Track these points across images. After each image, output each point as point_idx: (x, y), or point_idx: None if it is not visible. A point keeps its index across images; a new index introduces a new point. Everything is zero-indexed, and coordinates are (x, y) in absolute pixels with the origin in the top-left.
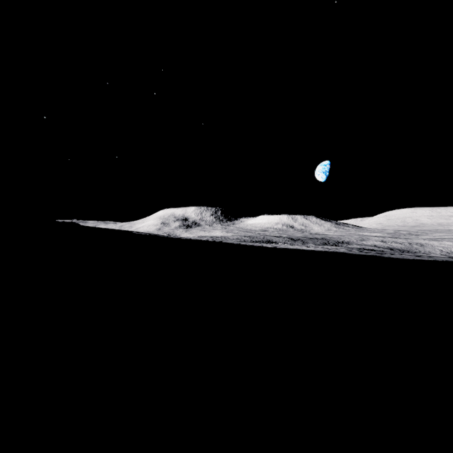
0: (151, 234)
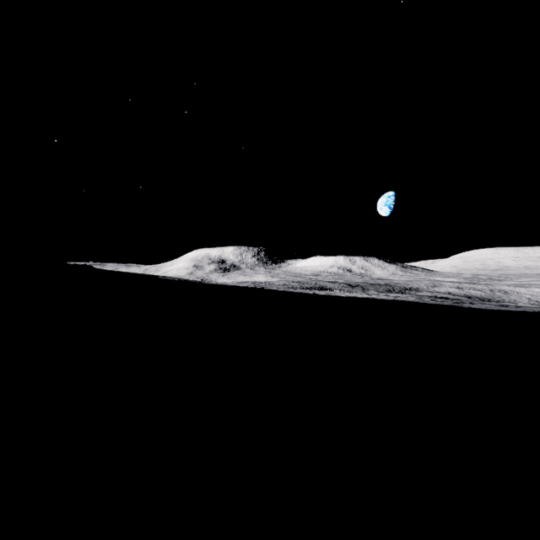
0: (180, 279)
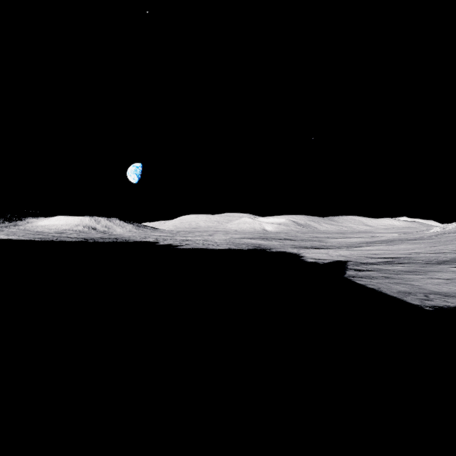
0: None
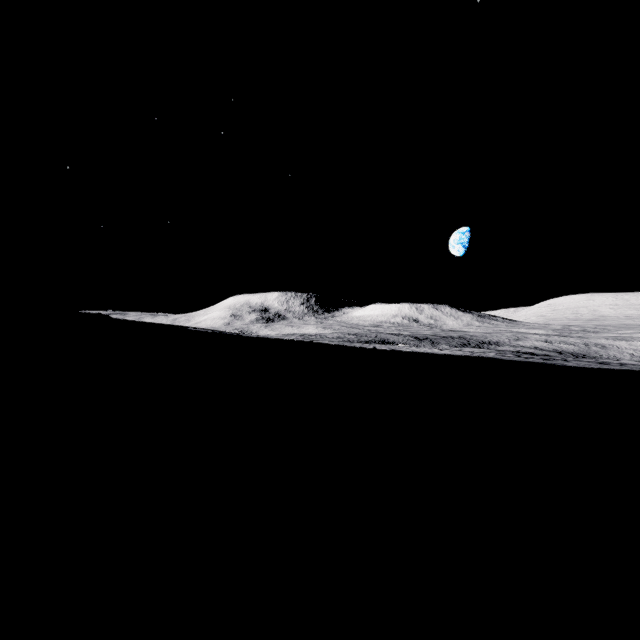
0: (214, 331)
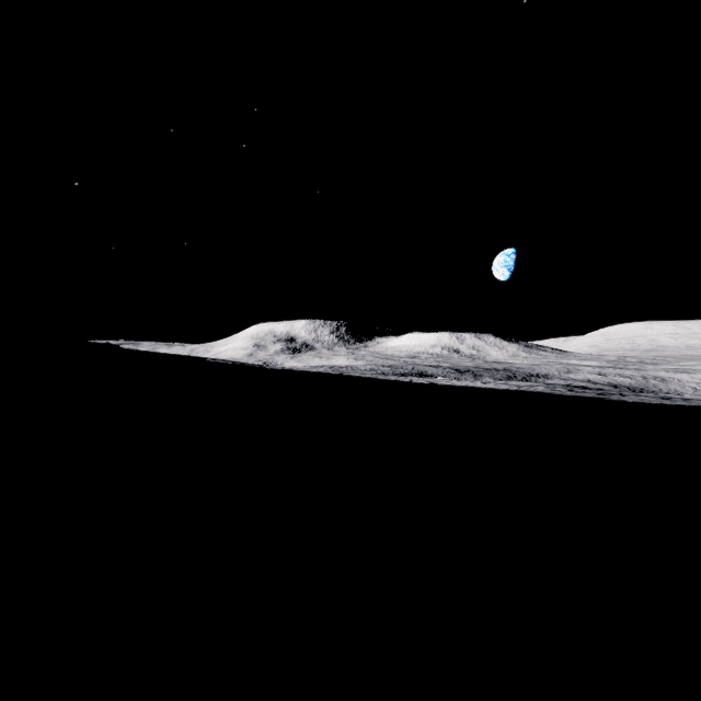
0: (235, 363)
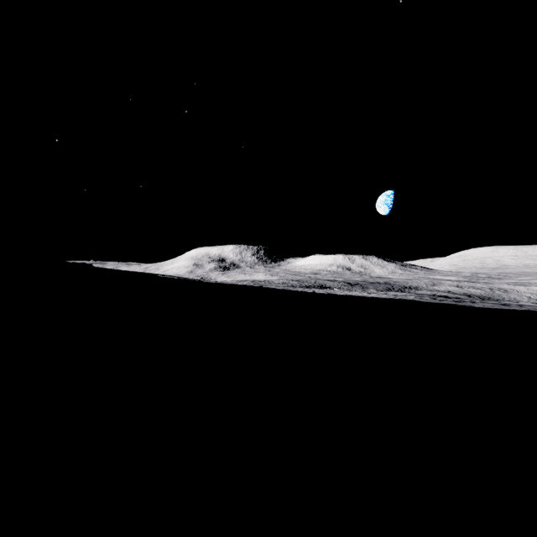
0: (180, 278)
